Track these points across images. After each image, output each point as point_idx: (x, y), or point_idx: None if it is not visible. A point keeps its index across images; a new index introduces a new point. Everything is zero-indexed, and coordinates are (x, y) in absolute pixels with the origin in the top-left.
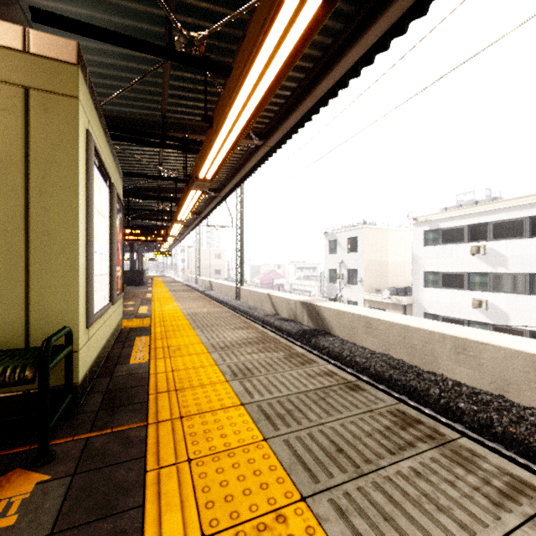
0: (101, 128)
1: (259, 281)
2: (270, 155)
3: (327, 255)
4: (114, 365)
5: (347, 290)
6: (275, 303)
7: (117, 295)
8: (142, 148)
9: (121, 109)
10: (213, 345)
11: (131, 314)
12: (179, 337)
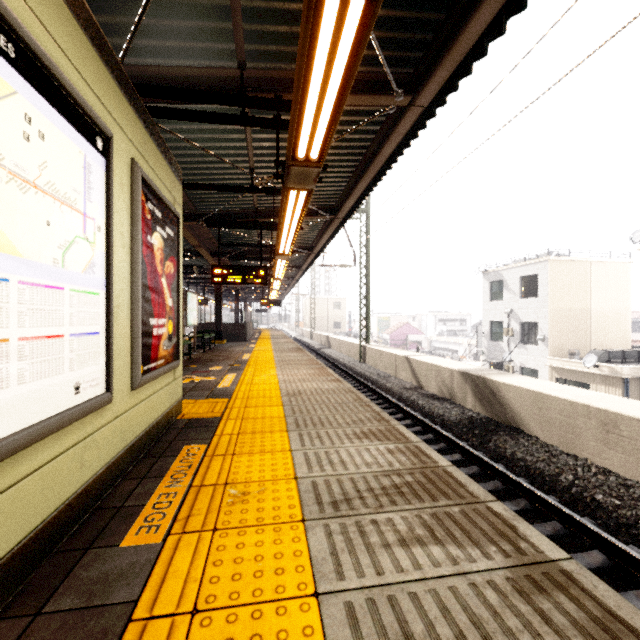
0: (64, 4)
1: (388, 337)
2: (421, 125)
3: (488, 302)
4: (84, 548)
5: (519, 351)
6: (418, 371)
7: (156, 367)
8: (224, 144)
9: (178, 62)
10: (316, 489)
11: (208, 388)
12: (257, 451)
